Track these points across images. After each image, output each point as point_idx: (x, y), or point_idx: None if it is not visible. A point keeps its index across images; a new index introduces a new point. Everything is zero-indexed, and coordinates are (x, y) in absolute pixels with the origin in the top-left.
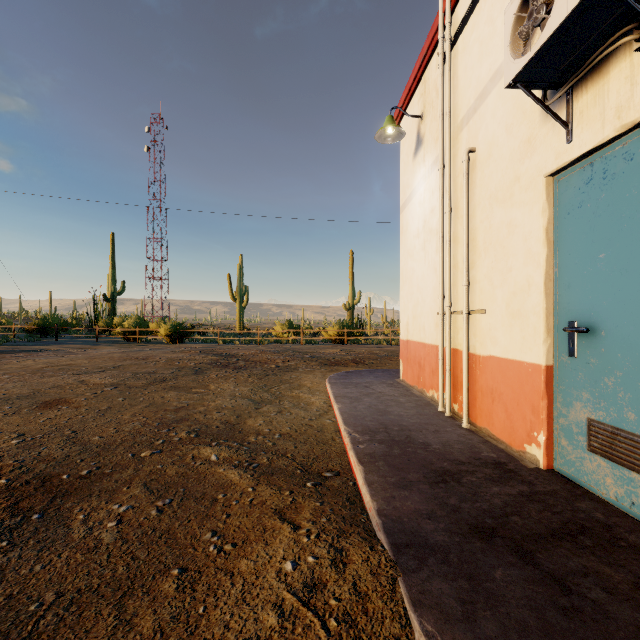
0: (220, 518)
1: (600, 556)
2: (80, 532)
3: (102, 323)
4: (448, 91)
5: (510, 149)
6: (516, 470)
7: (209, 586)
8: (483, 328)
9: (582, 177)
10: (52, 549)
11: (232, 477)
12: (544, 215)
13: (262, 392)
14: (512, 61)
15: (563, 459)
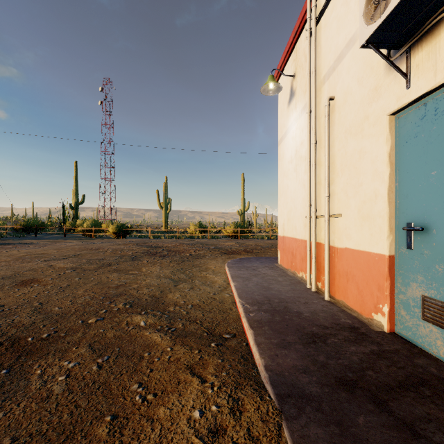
0: (145, 372)
1: (438, 404)
2: (37, 384)
3: (68, 224)
4: (314, 56)
5: (361, 96)
6: (367, 333)
7: (134, 431)
8: (340, 227)
9: (417, 114)
10: (13, 399)
11: (155, 339)
12: (387, 143)
13: (179, 273)
14: (365, 27)
15: (402, 325)
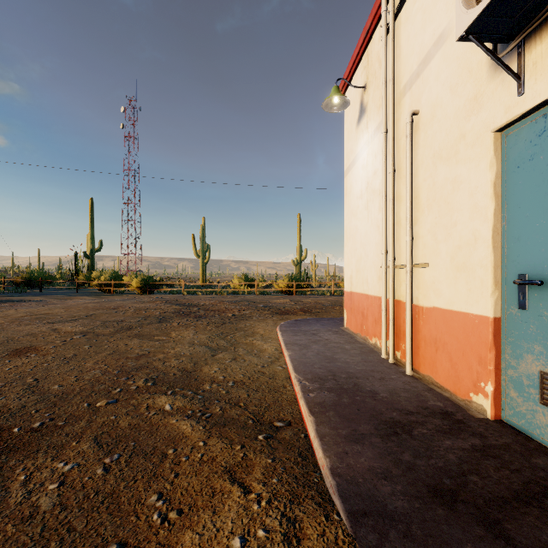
0: (168, 478)
1: None
2: (17, 497)
3: (82, 276)
4: (391, 59)
5: (455, 108)
6: (465, 421)
7: None
8: (426, 281)
9: (534, 129)
10: None
11: (184, 429)
12: (492, 170)
13: (219, 339)
14: (465, 12)
15: (512, 410)
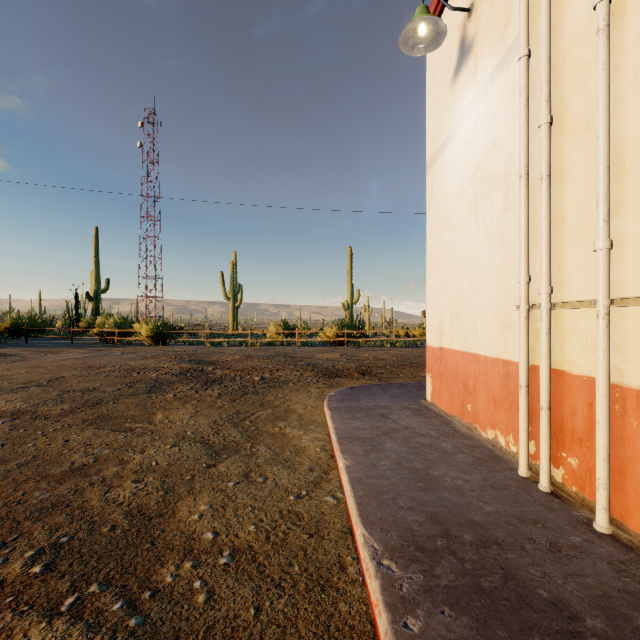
0: None
1: None
2: None
3: (84, 323)
4: None
5: None
6: None
7: None
8: None
9: None
10: None
11: None
12: None
13: (229, 427)
14: None
15: None
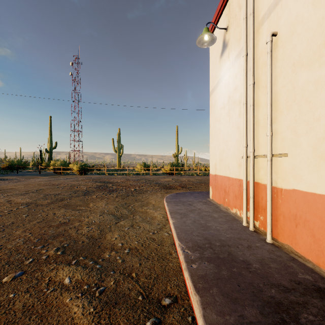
0: None
1: None
2: None
3: (44, 164)
4: None
5: (318, 19)
6: None
7: None
8: (285, 167)
9: None
10: None
11: (75, 312)
12: None
13: (122, 209)
14: None
15: None
